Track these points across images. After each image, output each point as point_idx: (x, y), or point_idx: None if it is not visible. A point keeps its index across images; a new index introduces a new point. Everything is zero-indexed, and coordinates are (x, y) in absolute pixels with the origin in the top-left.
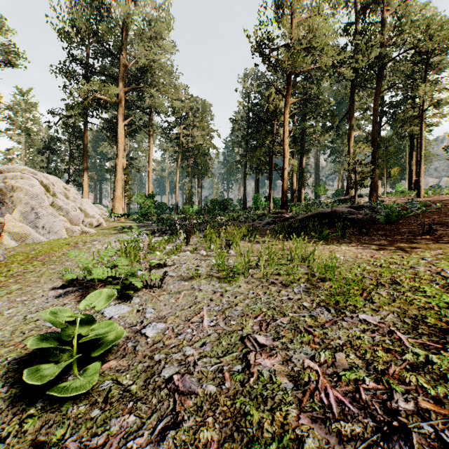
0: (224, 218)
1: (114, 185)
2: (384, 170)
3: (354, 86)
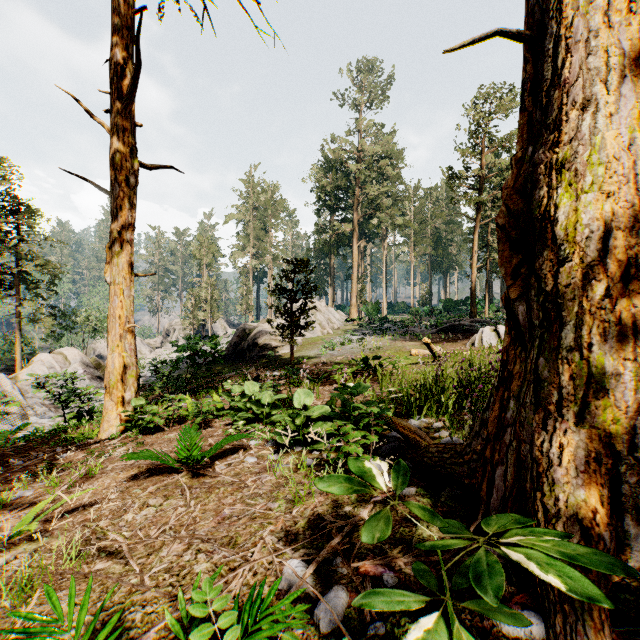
0: (428, 323)
1: (351, 295)
2: None
3: None
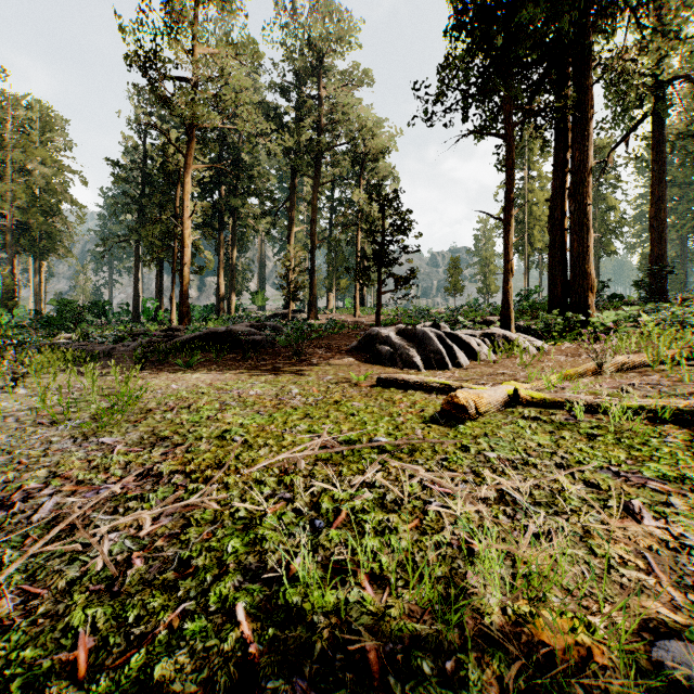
0: (74, 336)
1: None
2: (333, 281)
3: (293, 168)
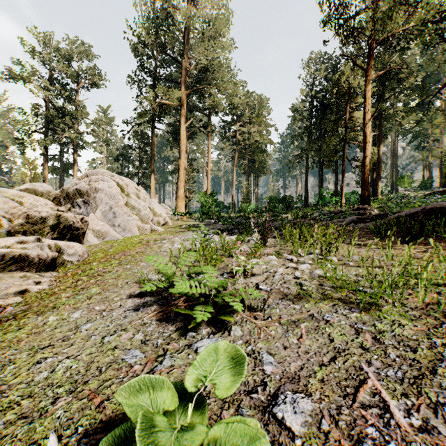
0: (289, 216)
1: (177, 185)
2: None
3: None
